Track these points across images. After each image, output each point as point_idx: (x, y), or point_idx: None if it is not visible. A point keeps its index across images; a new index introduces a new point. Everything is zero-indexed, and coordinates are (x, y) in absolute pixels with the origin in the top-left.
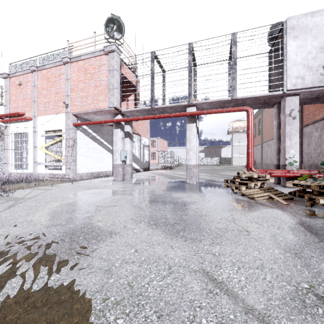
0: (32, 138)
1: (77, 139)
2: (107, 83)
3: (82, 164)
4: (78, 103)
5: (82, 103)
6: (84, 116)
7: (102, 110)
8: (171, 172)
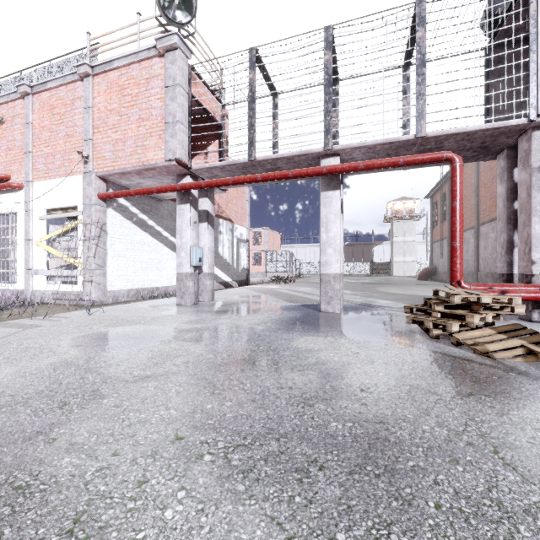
0: (23, 223)
1: (107, 225)
2: (163, 112)
3: (119, 273)
4: (107, 153)
5: (115, 153)
6: (120, 180)
7: (152, 167)
8: (288, 288)
